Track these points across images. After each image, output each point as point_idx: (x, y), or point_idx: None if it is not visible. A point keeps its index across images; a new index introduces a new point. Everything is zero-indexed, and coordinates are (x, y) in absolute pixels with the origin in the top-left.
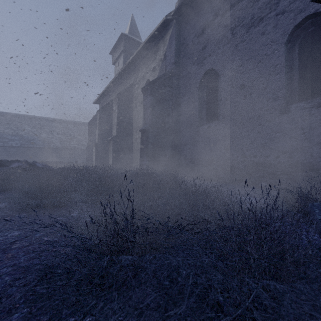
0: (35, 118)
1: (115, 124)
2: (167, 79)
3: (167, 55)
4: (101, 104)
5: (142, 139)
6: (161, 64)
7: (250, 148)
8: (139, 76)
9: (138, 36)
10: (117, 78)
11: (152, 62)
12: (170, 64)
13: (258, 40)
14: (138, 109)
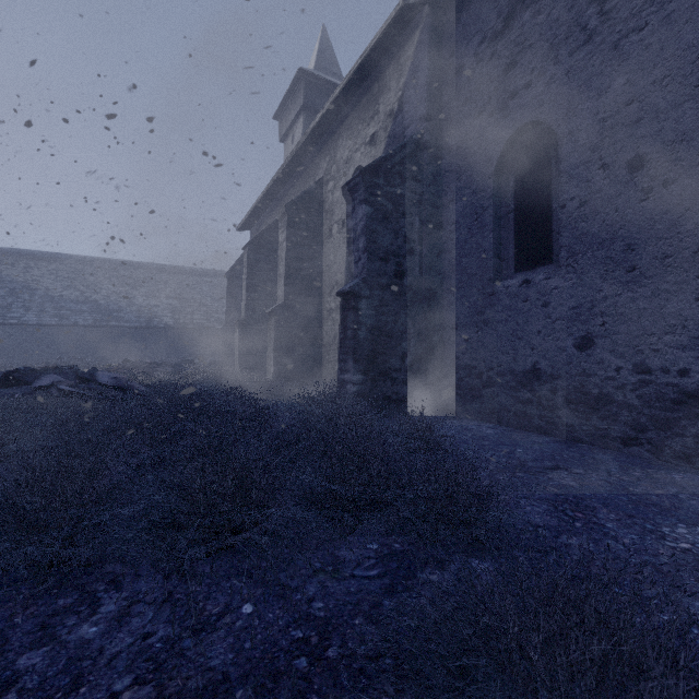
0: (123, 265)
1: (281, 276)
2: (407, 160)
3: (407, 99)
4: (253, 231)
5: (343, 315)
6: (392, 125)
7: (666, 346)
8: (338, 160)
9: (337, 74)
10: (287, 170)
11: (368, 123)
12: (415, 121)
13: (697, 15)
14: (334, 238)
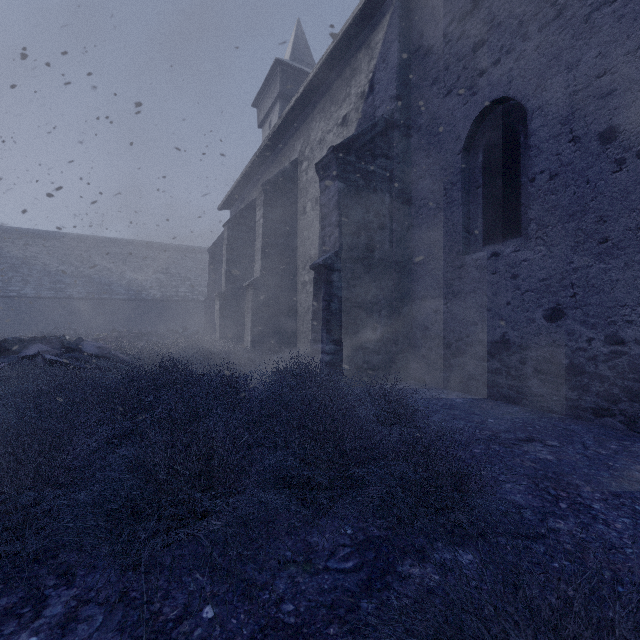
0: (114, 243)
1: (258, 251)
2: (378, 138)
3: (377, 81)
4: (233, 210)
5: (316, 287)
6: (363, 106)
7: (639, 317)
8: (311, 141)
9: (311, 65)
10: (263, 152)
11: (340, 105)
12: (385, 102)
13: None
14: (308, 215)
